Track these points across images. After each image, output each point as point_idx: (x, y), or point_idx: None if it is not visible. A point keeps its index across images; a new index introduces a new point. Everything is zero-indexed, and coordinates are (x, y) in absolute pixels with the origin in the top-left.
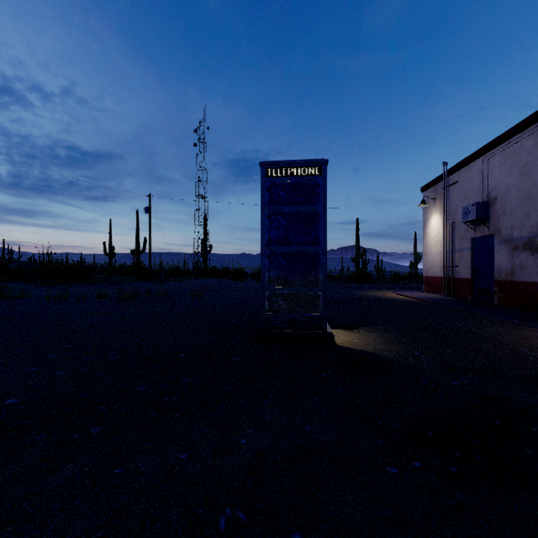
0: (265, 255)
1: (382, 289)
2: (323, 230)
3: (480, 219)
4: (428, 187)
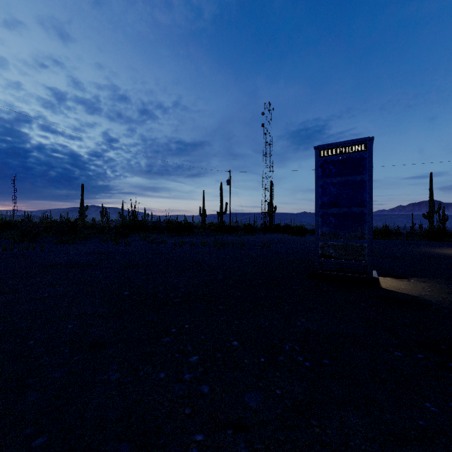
0: (318, 215)
1: None
2: (368, 194)
3: None
4: None
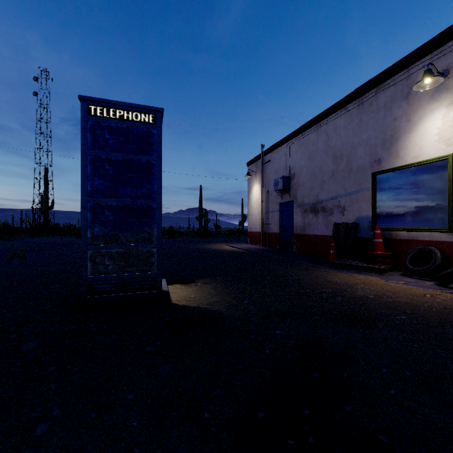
0: (86, 207)
1: (219, 242)
2: (157, 183)
3: (285, 189)
4: (251, 162)
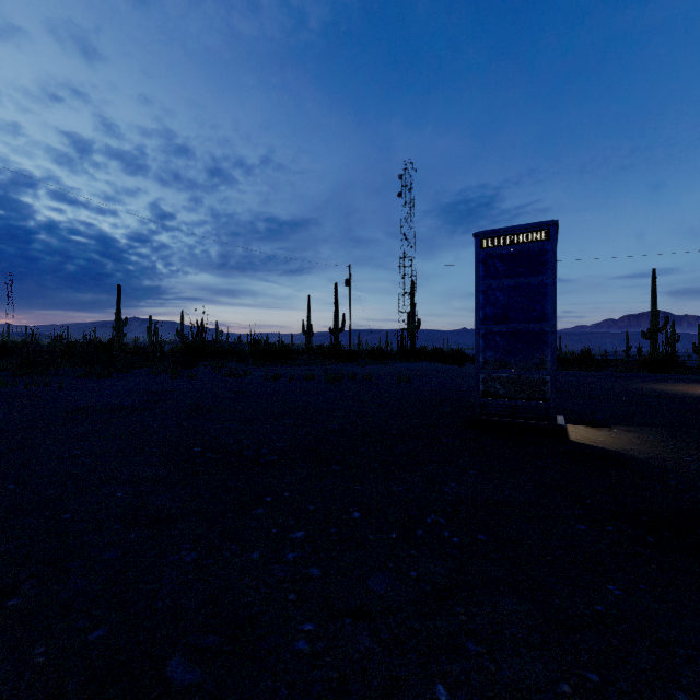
0: (479, 334)
1: (690, 382)
2: (551, 304)
3: None
4: None
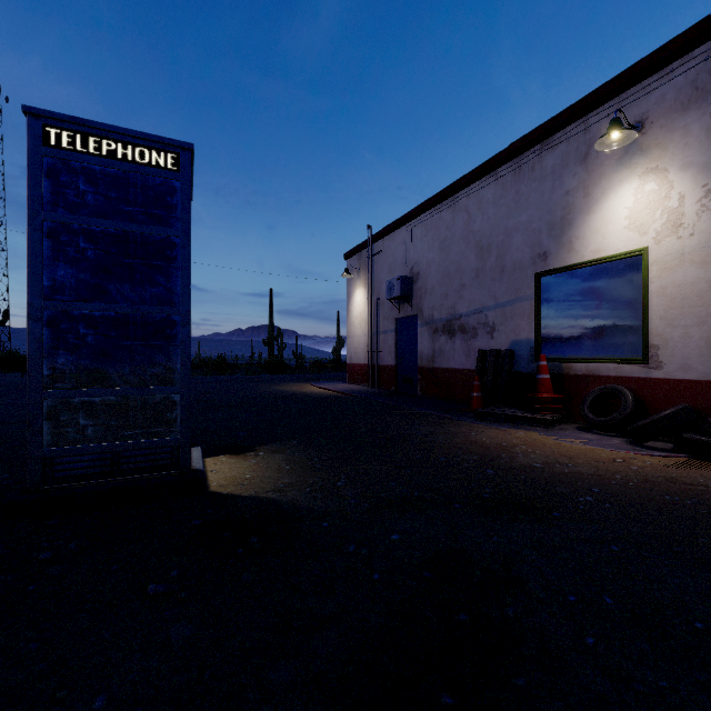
0: (40, 318)
1: (300, 381)
2: (183, 278)
3: (404, 297)
4: (352, 254)
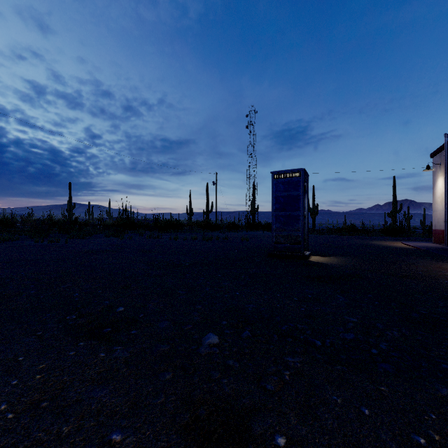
0: (273, 216)
1: (395, 240)
2: (302, 204)
3: None
4: (435, 153)
